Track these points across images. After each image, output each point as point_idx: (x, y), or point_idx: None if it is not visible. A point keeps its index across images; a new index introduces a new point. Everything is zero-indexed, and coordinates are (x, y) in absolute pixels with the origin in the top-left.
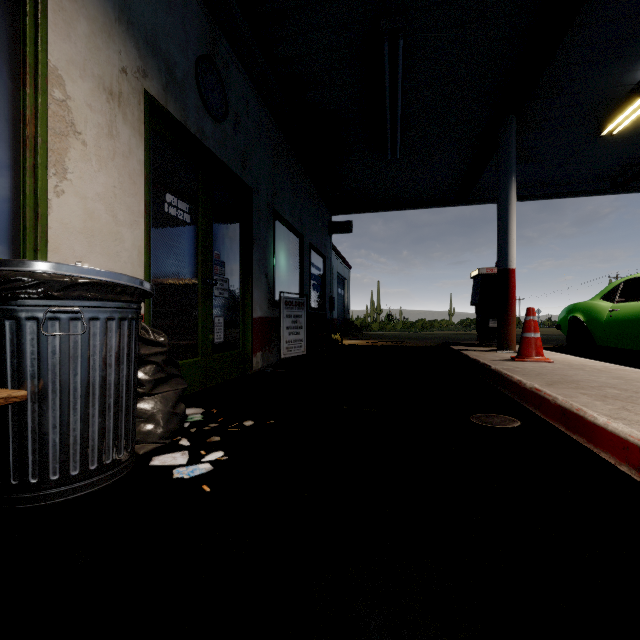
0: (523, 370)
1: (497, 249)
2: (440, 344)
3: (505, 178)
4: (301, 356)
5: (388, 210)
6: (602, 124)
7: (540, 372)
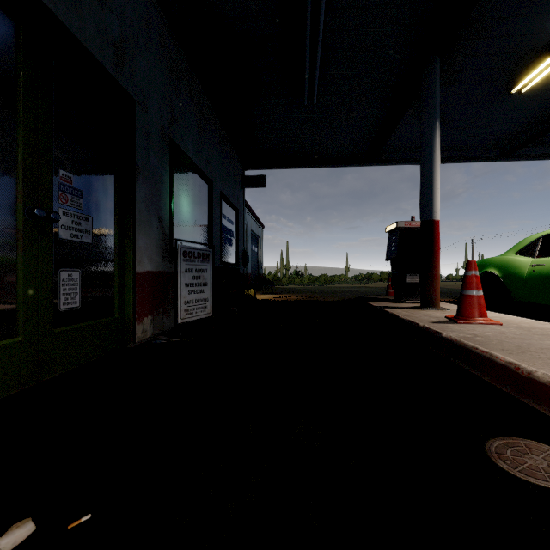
0: (490, 340)
1: (421, 199)
2: (350, 298)
3: (430, 123)
4: (206, 319)
5: (301, 167)
6: (513, 81)
7: (515, 344)
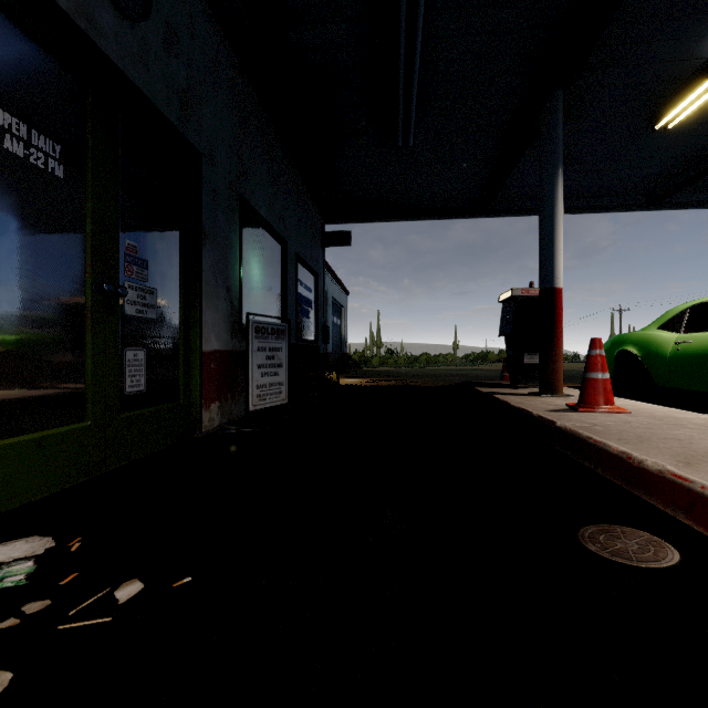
0: (609, 430)
1: (539, 263)
2: (456, 383)
3: (550, 170)
4: (281, 406)
5: (395, 220)
6: (657, 114)
7: (637, 433)
